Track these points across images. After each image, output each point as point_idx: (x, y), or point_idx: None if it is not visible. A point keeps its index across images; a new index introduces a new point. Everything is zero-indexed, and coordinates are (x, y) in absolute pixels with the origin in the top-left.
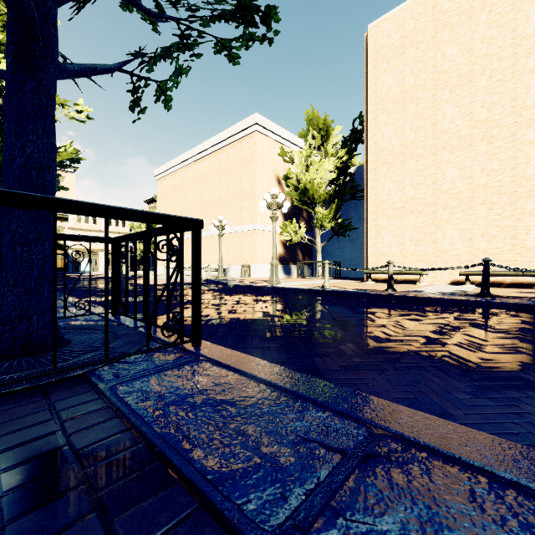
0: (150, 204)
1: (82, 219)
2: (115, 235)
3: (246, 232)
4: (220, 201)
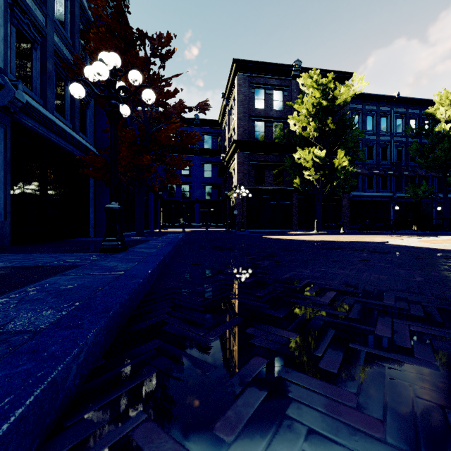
0: None
1: None
2: None
3: None
4: None
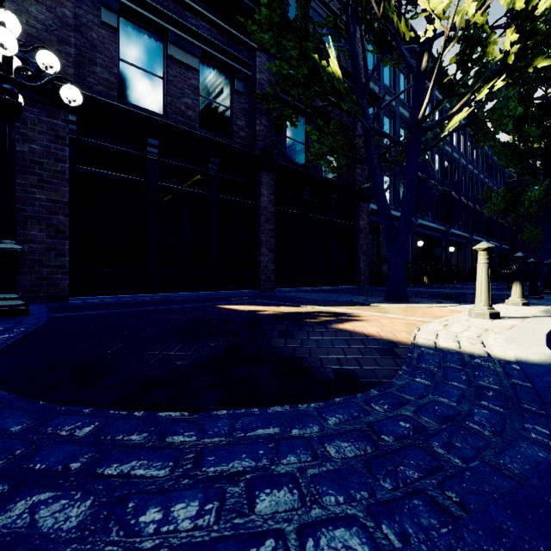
0: None
1: None
2: None
3: None
4: None
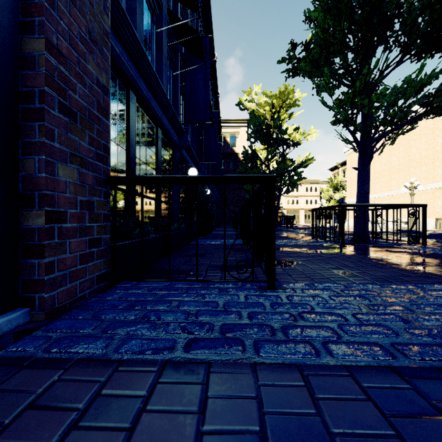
0: (333, 171)
1: (290, 189)
2: (310, 198)
3: (440, 189)
4: (409, 164)
